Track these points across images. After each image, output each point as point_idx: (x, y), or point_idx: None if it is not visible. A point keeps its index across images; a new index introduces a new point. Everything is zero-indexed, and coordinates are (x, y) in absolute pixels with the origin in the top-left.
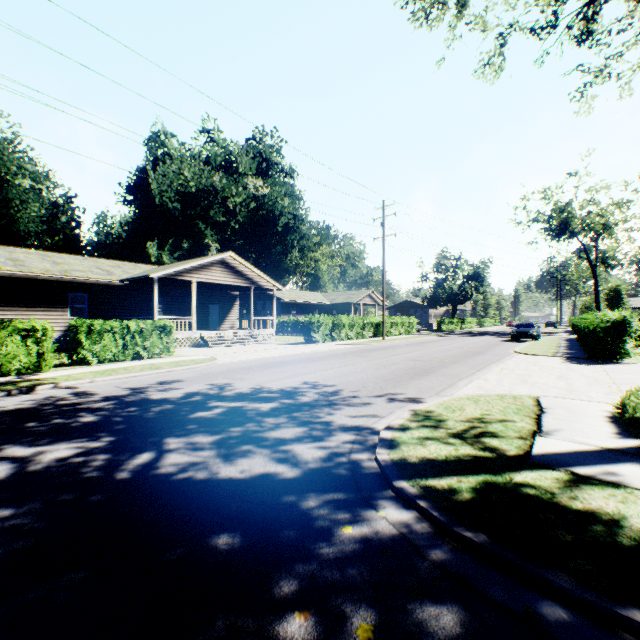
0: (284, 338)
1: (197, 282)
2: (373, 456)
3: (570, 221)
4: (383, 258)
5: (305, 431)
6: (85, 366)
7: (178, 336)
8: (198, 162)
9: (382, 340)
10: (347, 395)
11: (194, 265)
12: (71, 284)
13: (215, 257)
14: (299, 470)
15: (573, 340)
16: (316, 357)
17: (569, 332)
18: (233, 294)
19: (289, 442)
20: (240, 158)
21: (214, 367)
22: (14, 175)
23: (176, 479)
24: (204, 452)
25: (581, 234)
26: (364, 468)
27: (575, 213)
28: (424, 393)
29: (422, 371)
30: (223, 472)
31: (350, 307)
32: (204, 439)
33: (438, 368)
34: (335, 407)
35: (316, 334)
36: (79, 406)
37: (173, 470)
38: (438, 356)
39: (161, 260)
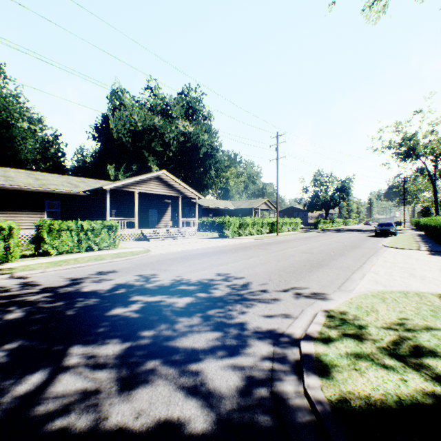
0: (204, 234)
1: (139, 192)
2: (300, 386)
3: (416, 147)
4: (277, 174)
5: (218, 338)
6: (46, 257)
7: (125, 232)
8: (144, 110)
9: (276, 235)
10: (256, 289)
11: (137, 180)
12: (47, 194)
13: (152, 174)
14: (210, 415)
15: (423, 236)
16: (227, 249)
17: (415, 229)
18: (167, 202)
19: (201, 356)
20: (173, 106)
21: (146, 258)
22: (16, 119)
23: (48, 432)
24: (103, 373)
25: (424, 157)
26: (294, 413)
27: (419, 141)
28: (327, 287)
29: (316, 263)
30: (113, 416)
31: (251, 211)
32: (110, 349)
33: (328, 260)
34: (247, 303)
35: (227, 231)
36: (15, 299)
37: (53, 410)
38: (324, 249)
39: (117, 178)
